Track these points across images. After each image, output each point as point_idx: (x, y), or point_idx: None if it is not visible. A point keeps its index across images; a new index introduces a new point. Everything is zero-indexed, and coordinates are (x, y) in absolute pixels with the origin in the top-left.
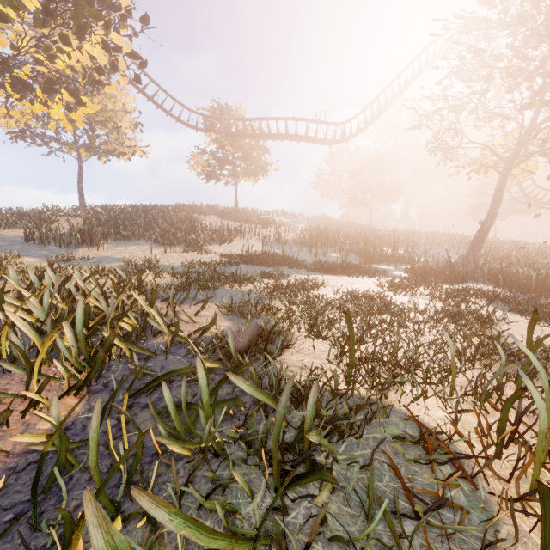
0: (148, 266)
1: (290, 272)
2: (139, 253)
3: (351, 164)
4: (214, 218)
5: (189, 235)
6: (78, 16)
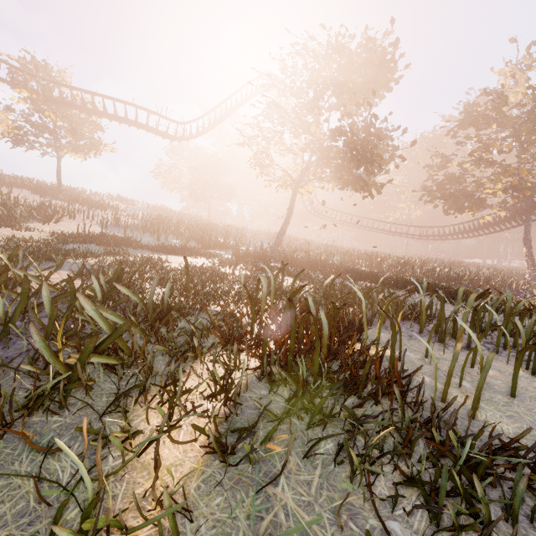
0: None
1: (135, 252)
2: None
3: (191, 161)
4: (26, 193)
5: None
6: None
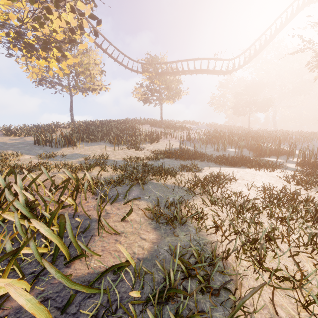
0: (93, 164)
1: (202, 165)
2: (98, 150)
3: (234, 89)
4: (148, 126)
5: (131, 137)
6: None
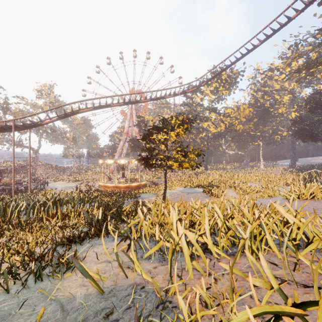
0: None
1: None
2: None
3: None
4: None
5: None
6: None
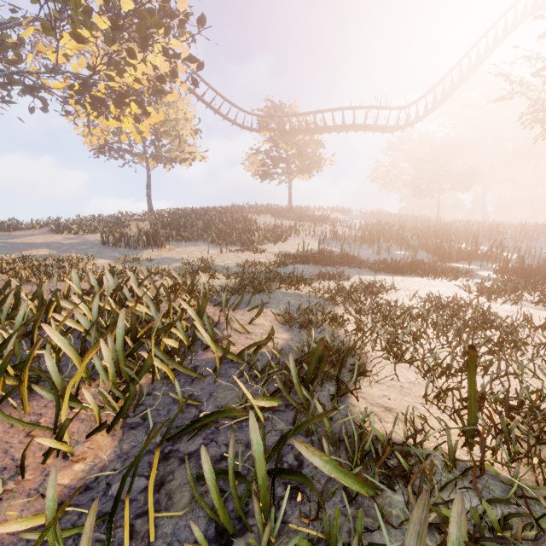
0: (202, 268)
1: (351, 273)
2: (197, 253)
3: (413, 153)
4: (268, 217)
5: (244, 234)
6: (142, 28)
